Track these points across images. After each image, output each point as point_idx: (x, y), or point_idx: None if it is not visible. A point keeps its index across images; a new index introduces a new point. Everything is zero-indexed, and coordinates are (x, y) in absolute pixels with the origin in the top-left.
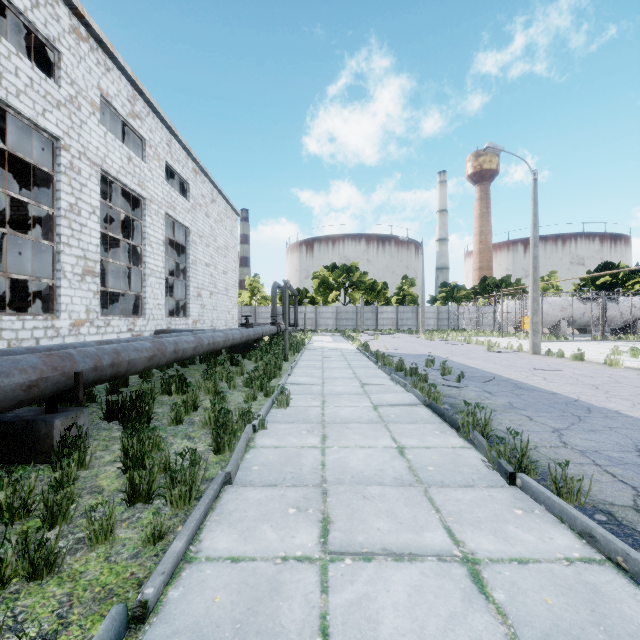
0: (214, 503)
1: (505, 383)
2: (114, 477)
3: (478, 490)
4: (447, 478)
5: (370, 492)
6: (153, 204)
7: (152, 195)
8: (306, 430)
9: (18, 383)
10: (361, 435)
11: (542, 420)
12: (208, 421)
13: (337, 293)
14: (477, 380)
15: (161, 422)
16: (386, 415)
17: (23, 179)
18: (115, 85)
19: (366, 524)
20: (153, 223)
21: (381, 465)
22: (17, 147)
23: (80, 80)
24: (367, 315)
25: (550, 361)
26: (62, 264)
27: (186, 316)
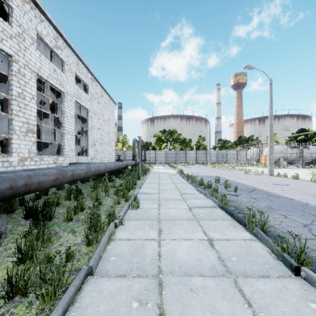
0: (76, 296)
1: (261, 192)
2: (10, 268)
3: (274, 281)
4: (248, 268)
5: (194, 284)
6: (68, 95)
7: (68, 91)
8: (148, 226)
9: None
10: (183, 229)
11: (293, 218)
12: (87, 220)
13: (166, 144)
14: (245, 191)
15: (59, 219)
16: (197, 214)
17: (2, 84)
18: (46, 29)
19: None
20: (68, 106)
21: (199, 255)
22: None
23: (24, 24)
24: (181, 155)
25: (280, 179)
26: (13, 126)
27: (87, 155)
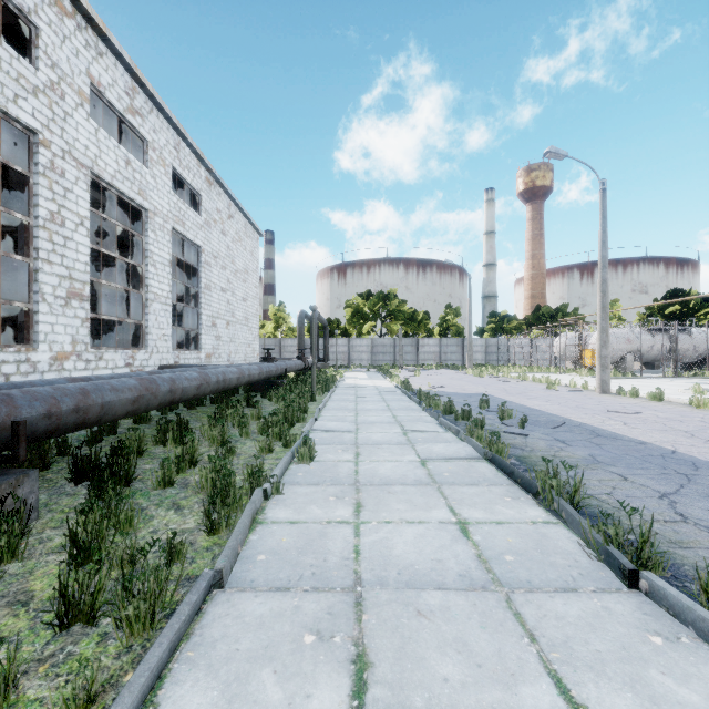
0: (192, 624)
1: (579, 429)
2: (55, 574)
3: (585, 597)
4: (535, 575)
5: (427, 602)
6: (157, 217)
7: (156, 206)
8: (334, 496)
9: None
10: (407, 503)
11: (640, 480)
12: (205, 484)
13: (373, 324)
14: (544, 425)
15: (145, 484)
16: (438, 473)
17: (9, 190)
18: (109, 73)
19: (425, 669)
20: (157, 239)
21: (438, 552)
22: (1, 152)
23: (64, 63)
24: (406, 349)
25: (624, 401)
26: (40, 285)
27: (198, 349)
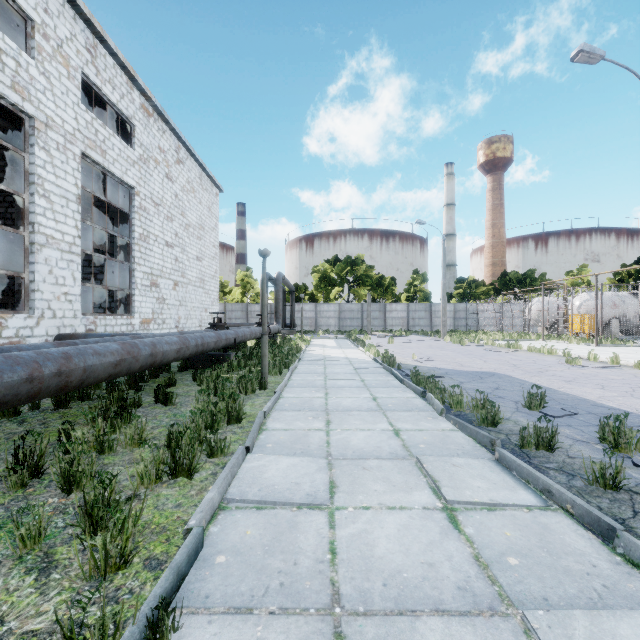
0: None
1: None
2: None
3: None
4: None
5: None
6: (53, 132)
7: (50, 117)
8: None
9: None
10: None
11: None
12: None
13: (340, 289)
14: None
15: None
16: None
17: None
18: None
19: None
20: (53, 162)
21: None
22: None
23: None
24: (374, 314)
25: None
26: None
27: (130, 313)
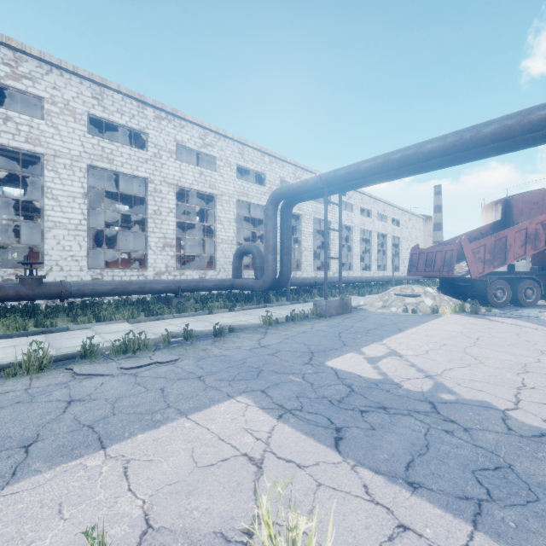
0: None
1: None
2: None
3: None
4: None
5: None
6: (388, 235)
7: (388, 232)
8: None
9: (386, 279)
10: None
11: None
12: None
13: None
14: None
15: None
16: None
17: None
18: (380, 207)
19: None
20: (388, 241)
21: None
22: None
23: (374, 213)
24: None
25: None
26: (371, 259)
27: (398, 271)
